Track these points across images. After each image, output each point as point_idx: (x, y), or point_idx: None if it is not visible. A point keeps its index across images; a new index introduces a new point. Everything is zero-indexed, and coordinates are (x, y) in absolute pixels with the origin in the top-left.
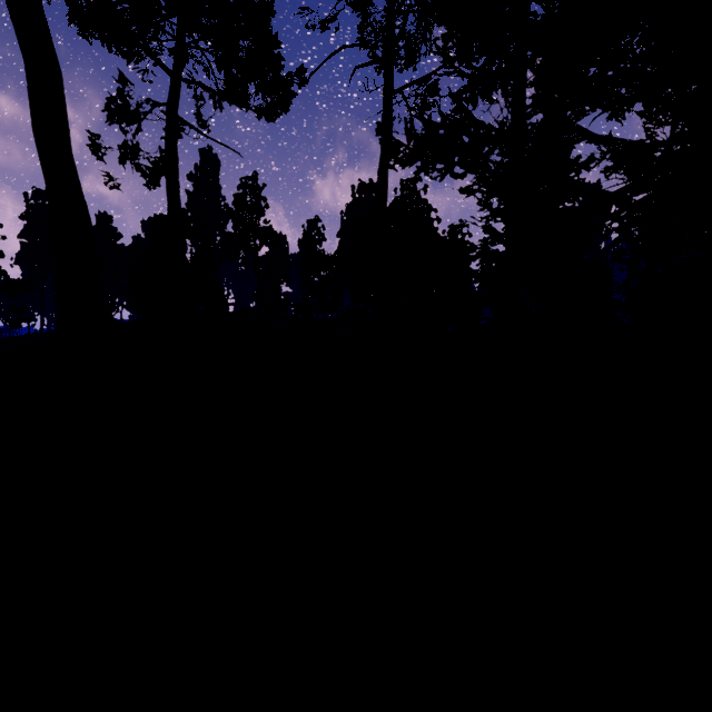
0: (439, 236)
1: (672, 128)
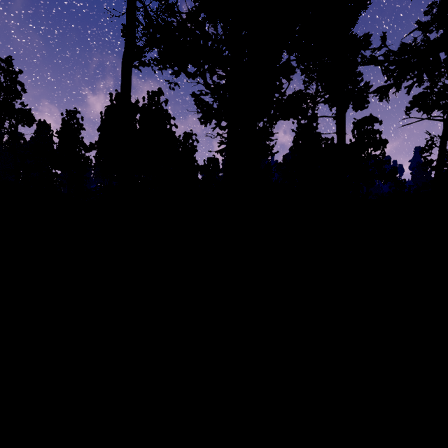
0: (177, 137)
1: (321, 82)
